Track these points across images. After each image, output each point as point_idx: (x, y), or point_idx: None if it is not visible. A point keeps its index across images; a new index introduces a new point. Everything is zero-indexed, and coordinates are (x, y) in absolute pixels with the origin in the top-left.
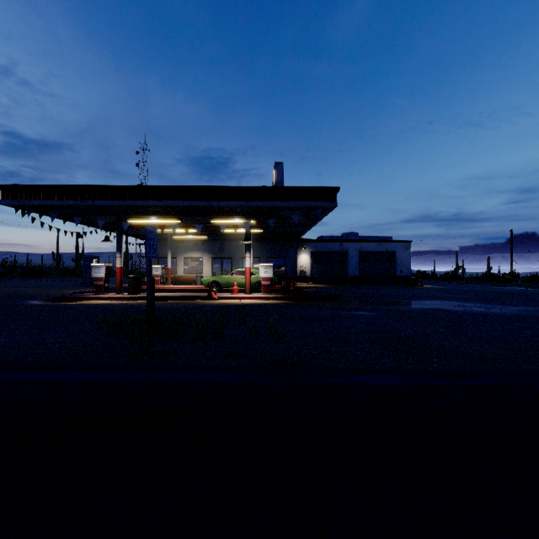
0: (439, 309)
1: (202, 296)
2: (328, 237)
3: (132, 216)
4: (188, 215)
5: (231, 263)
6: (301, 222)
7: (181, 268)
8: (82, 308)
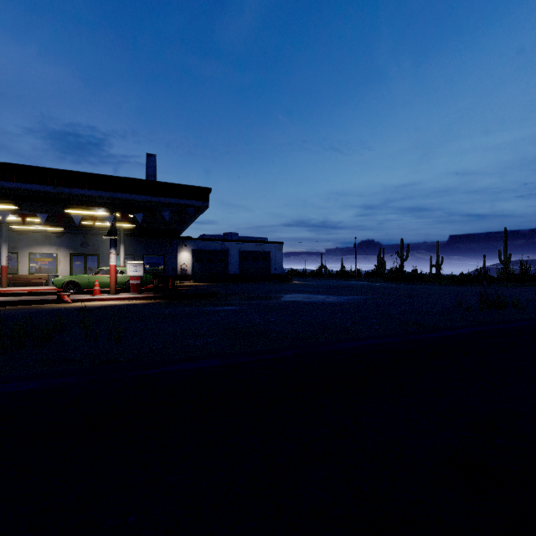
0: (293, 301)
1: (49, 300)
2: (210, 236)
3: None
4: (28, 200)
5: (97, 260)
6: (178, 219)
7: (25, 266)
8: None
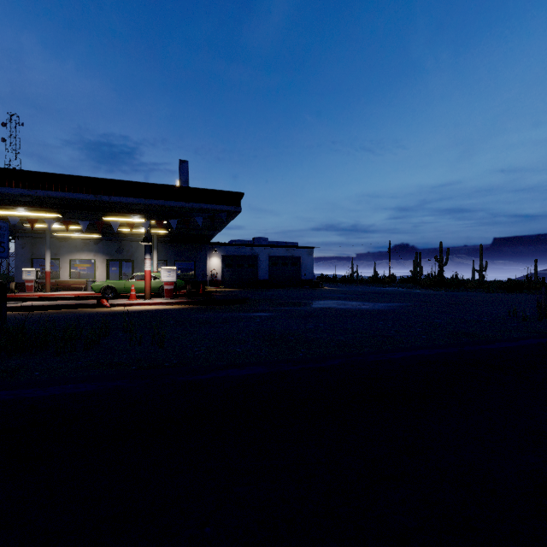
0: (328, 308)
1: (90, 304)
2: (239, 241)
3: None
4: (71, 209)
5: (132, 266)
6: (210, 225)
7: (66, 271)
8: None
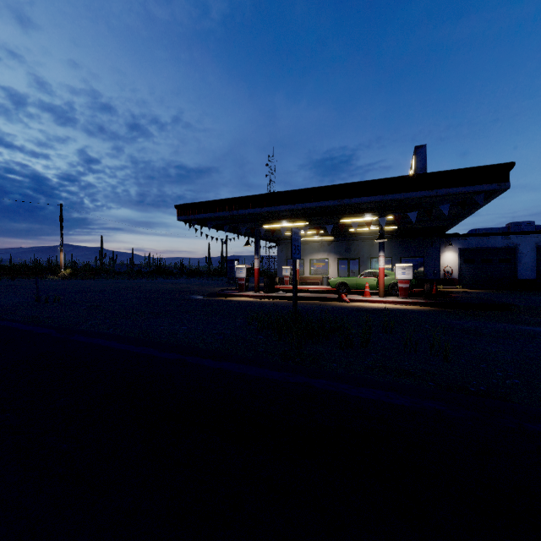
0: None
1: (332, 298)
2: (484, 230)
3: (267, 222)
4: (317, 216)
5: (358, 263)
6: (449, 214)
7: (307, 269)
8: (232, 304)
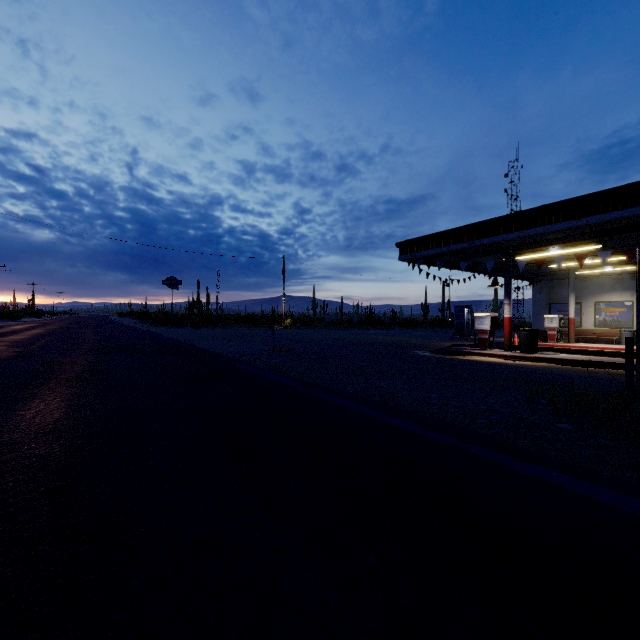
0: None
1: None
2: None
3: (522, 251)
4: (623, 232)
5: None
6: None
7: (588, 318)
8: (479, 366)
